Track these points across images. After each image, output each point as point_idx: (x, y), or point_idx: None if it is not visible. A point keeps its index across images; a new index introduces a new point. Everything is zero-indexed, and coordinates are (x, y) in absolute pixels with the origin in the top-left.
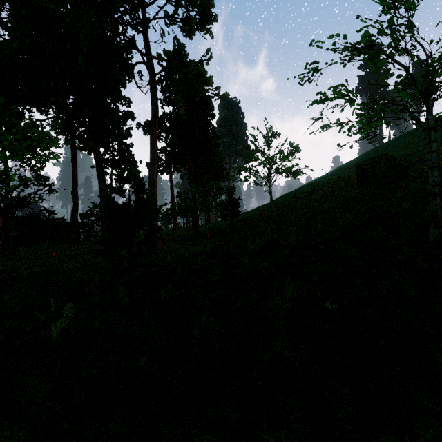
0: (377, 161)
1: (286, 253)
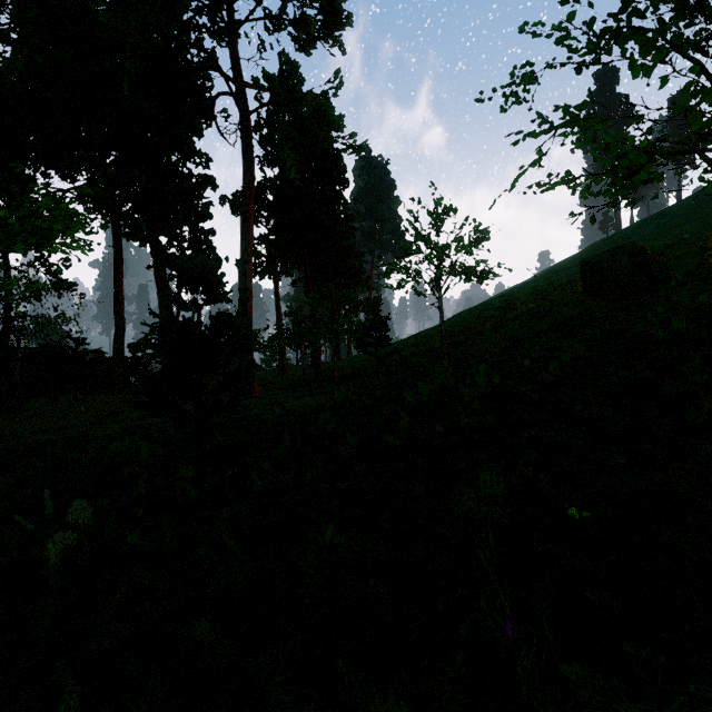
0: (617, 255)
1: (474, 407)
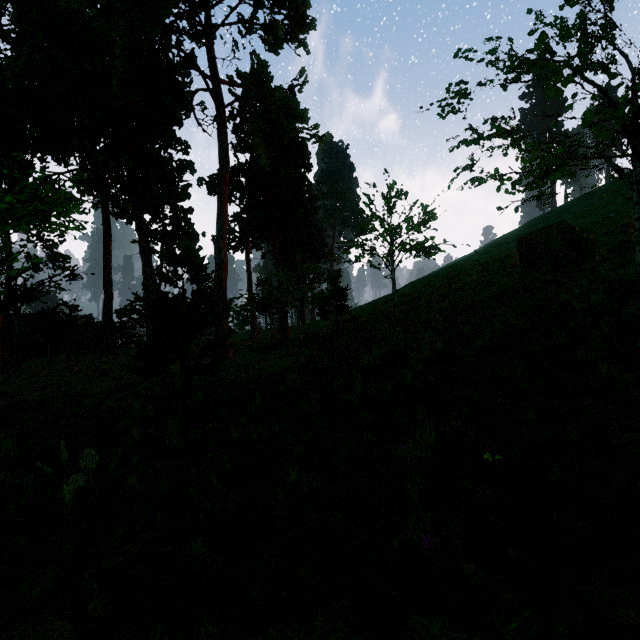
0: (549, 233)
1: (418, 370)
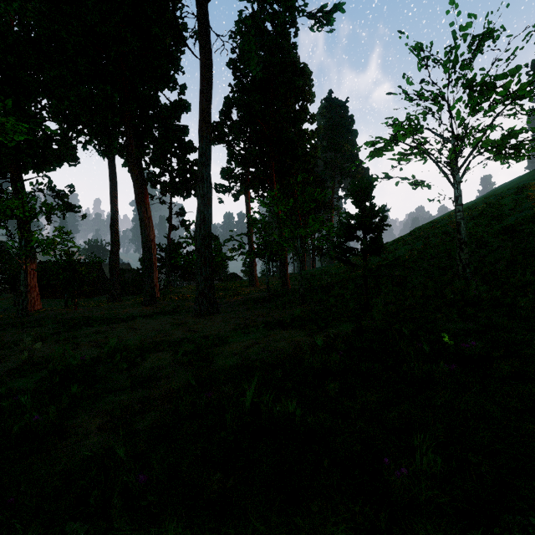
0: None
1: None
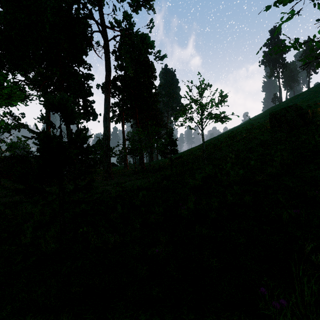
0: (288, 110)
1: (235, 190)
